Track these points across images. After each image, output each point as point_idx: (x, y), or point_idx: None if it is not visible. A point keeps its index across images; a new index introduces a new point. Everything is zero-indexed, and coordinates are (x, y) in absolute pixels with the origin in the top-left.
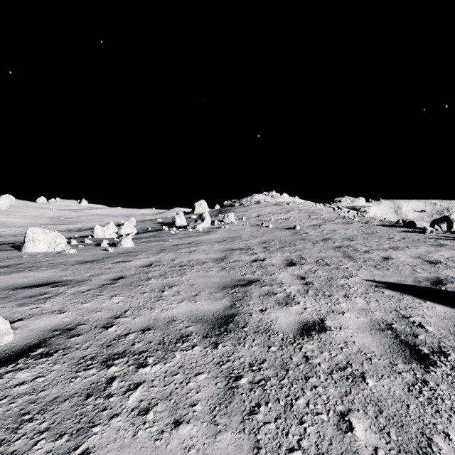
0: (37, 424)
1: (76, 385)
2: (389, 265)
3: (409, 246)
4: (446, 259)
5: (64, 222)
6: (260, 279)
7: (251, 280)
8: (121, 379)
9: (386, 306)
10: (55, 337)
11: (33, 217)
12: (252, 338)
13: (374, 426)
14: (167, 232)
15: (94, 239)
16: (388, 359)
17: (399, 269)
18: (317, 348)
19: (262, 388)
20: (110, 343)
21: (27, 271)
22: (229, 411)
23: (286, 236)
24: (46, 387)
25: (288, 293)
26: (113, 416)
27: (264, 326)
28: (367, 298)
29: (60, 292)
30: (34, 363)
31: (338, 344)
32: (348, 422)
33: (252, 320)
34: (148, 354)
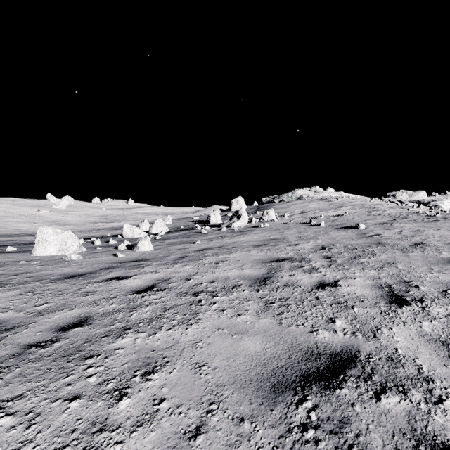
0: None
1: None
2: None
3: None
4: None
5: (111, 221)
6: (356, 350)
7: (336, 355)
8: None
9: None
10: None
11: (86, 216)
12: None
13: None
14: (198, 232)
15: (123, 238)
16: None
17: None
18: None
19: None
20: None
21: None
22: None
23: (351, 238)
24: None
25: None
26: None
27: None
28: None
29: None
30: None
31: None
32: None
33: None
34: None
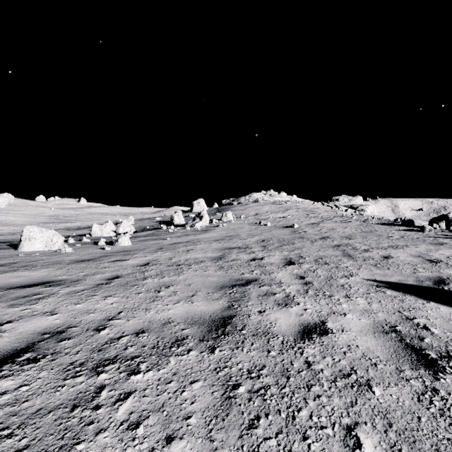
0: (16, 440)
1: (62, 395)
2: (389, 264)
3: (408, 244)
4: (446, 258)
5: (63, 221)
6: (259, 278)
7: (249, 280)
8: (111, 387)
9: (388, 306)
10: (44, 341)
11: (32, 216)
12: (251, 342)
13: (384, 443)
14: (165, 231)
15: (92, 237)
16: (394, 365)
17: (400, 268)
18: (319, 353)
19: (262, 398)
20: (102, 347)
21: (21, 270)
22: (226, 425)
23: (285, 234)
24: (30, 397)
25: (288, 293)
26: (100, 431)
27: (263, 329)
28: (369, 299)
29: (53, 292)
30: (19, 370)
31: (340, 348)
32: (355, 438)
33: (251, 322)
34: (141, 359)
